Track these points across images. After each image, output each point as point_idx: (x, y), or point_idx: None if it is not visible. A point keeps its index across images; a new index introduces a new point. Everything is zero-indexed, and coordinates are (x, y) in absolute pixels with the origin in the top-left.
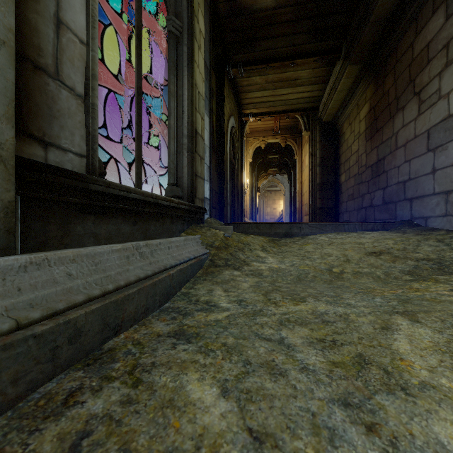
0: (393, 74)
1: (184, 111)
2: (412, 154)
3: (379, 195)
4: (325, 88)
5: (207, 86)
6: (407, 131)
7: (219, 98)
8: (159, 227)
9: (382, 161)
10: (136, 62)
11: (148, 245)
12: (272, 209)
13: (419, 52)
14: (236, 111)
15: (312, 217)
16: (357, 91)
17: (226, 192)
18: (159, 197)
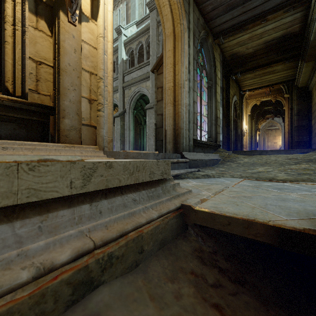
0: None
1: (213, 111)
2: None
3: None
4: (297, 70)
5: (221, 95)
6: None
7: (227, 88)
8: (207, 151)
9: None
10: (200, 104)
11: (207, 154)
12: (273, 143)
13: None
14: (238, 90)
15: (291, 148)
16: (315, 73)
17: (230, 136)
18: (207, 142)
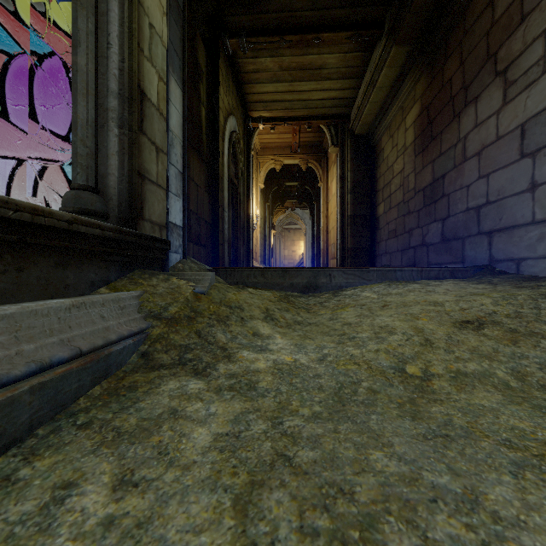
0: (459, 53)
1: (110, 43)
2: (492, 165)
3: (436, 228)
4: (360, 87)
5: (178, 35)
6: (483, 132)
7: (214, 88)
8: (1, 276)
9: (441, 180)
10: None
11: None
12: (291, 251)
13: (505, 8)
14: (240, 112)
15: (341, 261)
16: (402, 88)
17: (221, 222)
18: None
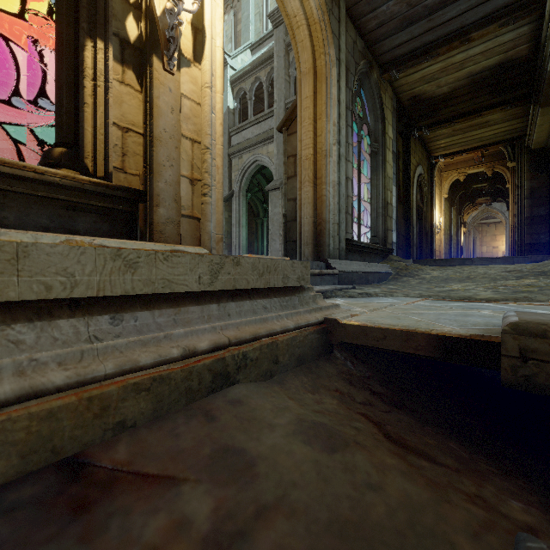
0: None
1: (380, 194)
2: None
3: None
4: (528, 120)
5: (394, 166)
6: None
7: (406, 152)
8: (369, 259)
9: None
10: (358, 182)
11: (369, 264)
12: (491, 247)
13: None
14: (424, 156)
15: (518, 255)
16: None
17: (411, 235)
18: (370, 245)
